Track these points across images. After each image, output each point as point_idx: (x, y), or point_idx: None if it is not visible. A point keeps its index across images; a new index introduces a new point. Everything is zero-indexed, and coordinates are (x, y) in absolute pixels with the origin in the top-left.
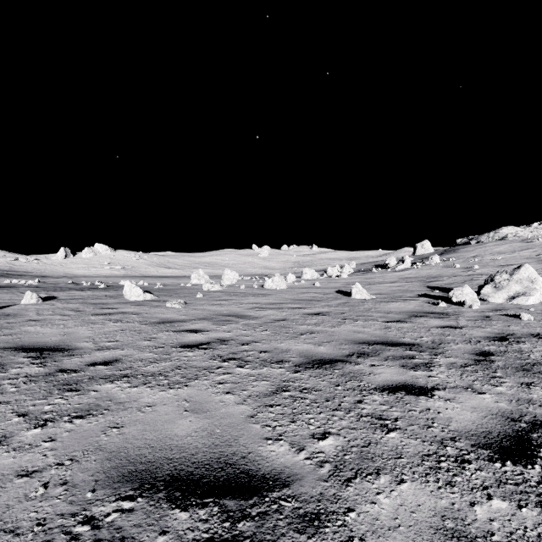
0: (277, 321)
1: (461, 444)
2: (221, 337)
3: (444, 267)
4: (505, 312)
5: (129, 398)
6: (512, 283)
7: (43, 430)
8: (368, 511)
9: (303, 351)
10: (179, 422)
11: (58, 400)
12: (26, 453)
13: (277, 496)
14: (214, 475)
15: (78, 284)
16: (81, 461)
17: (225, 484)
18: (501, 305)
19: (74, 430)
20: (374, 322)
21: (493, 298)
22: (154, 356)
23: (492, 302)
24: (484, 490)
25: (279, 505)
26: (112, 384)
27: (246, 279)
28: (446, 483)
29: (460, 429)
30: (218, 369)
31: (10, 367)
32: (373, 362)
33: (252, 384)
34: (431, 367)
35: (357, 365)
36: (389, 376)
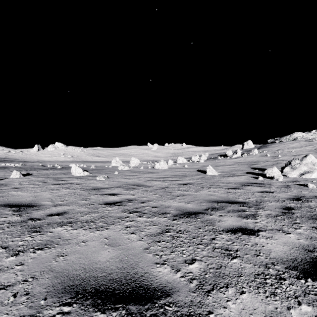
0: (162, 188)
1: (278, 267)
2: (129, 198)
3: (260, 156)
4: (298, 182)
5: (72, 236)
6: (302, 165)
7: (16, 258)
8: (222, 313)
9: (178, 206)
10: (102, 252)
11: (27, 238)
12: (4, 273)
13: (163, 303)
14: (123, 288)
15: (45, 166)
16: (39, 279)
17: (130, 294)
18: (296, 178)
19: (36, 258)
20: (220, 189)
21: (290, 174)
22: (88, 210)
23: (290, 177)
24: (296, 299)
25: (164, 309)
26: (61, 228)
27: (144, 163)
28: (271, 293)
29: (277, 257)
30: (126, 218)
31: (0, 217)
32: (221, 214)
33: (147, 227)
34: (256, 217)
35: (211, 215)
36: (231, 222)
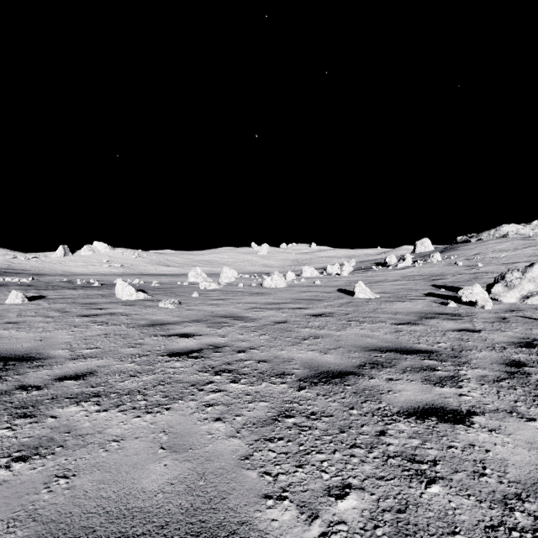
0: (277, 323)
1: (532, 506)
2: (215, 343)
3: (446, 265)
4: (521, 312)
5: (94, 428)
6: (525, 281)
7: None
8: None
9: (307, 360)
10: (151, 467)
11: (3, 431)
12: None
13: None
14: None
15: (72, 283)
16: None
17: None
18: (515, 305)
19: (8, 482)
20: (383, 324)
21: (505, 298)
22: (135, 368)
23: (504, 302)
24: None
25: None
26: (77, 407)
27: (245, 277)
28: None
29: (523, 479)
30: (208, 385)
31: None
32: (390, 376)
33: (248, 406)
34: (459, 382)
35: (372, 379)
36: (413, 394)
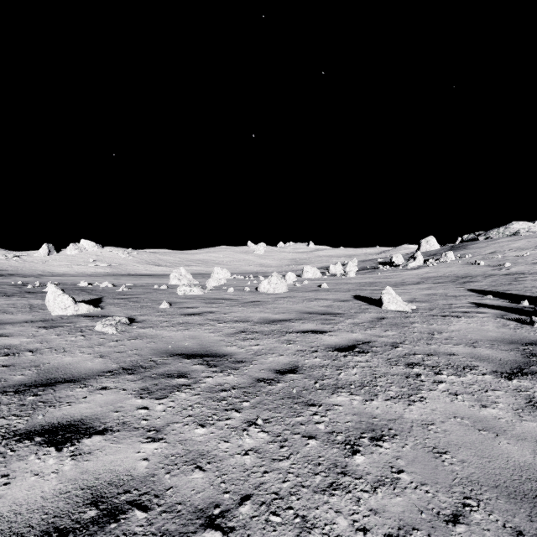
0: (280, 374)
1: None
2: (116, 479)
3: (464, 264)
4: None
5: None
6: None
7: None
8: None
9: None
10: None
11: None
12: None
13: None
14: None
15: (22, 287)
16: None
17: None
18: None
19: None
20: (479, 376)
21: None
22: None
23: None
24: None
25: None
26: None
27: (239, 278)
28: None
29: None
30: None
31: None
32: None
33: None
34: None
35: None
36: None
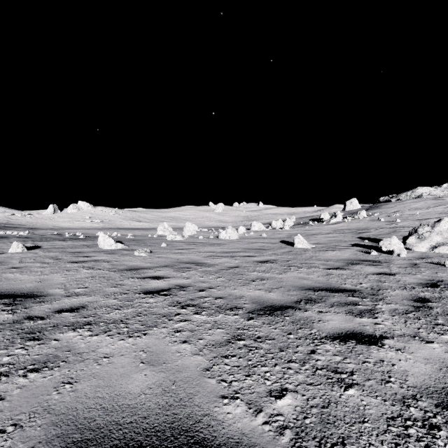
0: (230, 268)
1: (424, 403)
2: (180, 283)
3: (370, 220)
4: (429, 259)
5: (88, 348)
6: (434, 234)
7: None
8: None
9: (255, 297)
10: (134, 376)
11: (18, 350)
12: None
13: None
14: (166, 446)
15: (61, 235)
16: (25, 427)
17: None
18: (425, 253)
19: (26, 386)
20: (316, 269)
21: (417, 247)
22: (118, 303)
23: (416, 251)
24: None
25: None
26: (74, 333)
27: (204, 230)
28: None
29: (418, 385)
30: (176, 316)
31: None
32: (321, 309)
33: (208, 332)
34: (375, 314)
35: (306, 312)
36: (338, 323)
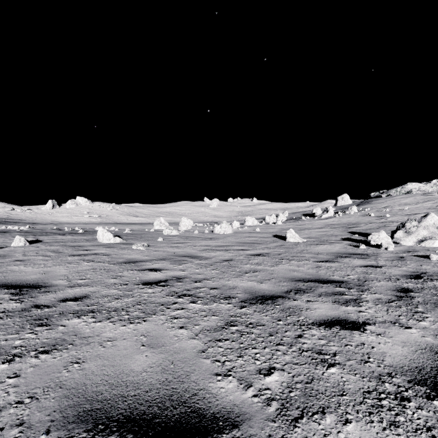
0: (225, 261)
1: (397, 380)
2: (177, 275)
3: (361, 215)
4: (416, 253)
5: (93, 333)
6: (420, 229)
7: (10, 366)
8: None
9: (248, 287)
10: (136, 357)
11: (28, 334)
12: None
13: None
14: (166, 414)
15: (61, 230)
16: (40, 399)
17: (176, 425)
18: (412, 247)
19: (39, 365)
20: (307, 262)
21: (404, 241)
22: (118, 293)
23: (404, 245)
24: (428, 432)
25: None
26: (79, 319)
27: (199, 225)
28: (390, 423)
29: (394, 364)
30: (173, 305)
31: None
32: (309, 298)
33: (203, 318)
34: (360, 303)
35: (295, 301)
36: (324, 311)
